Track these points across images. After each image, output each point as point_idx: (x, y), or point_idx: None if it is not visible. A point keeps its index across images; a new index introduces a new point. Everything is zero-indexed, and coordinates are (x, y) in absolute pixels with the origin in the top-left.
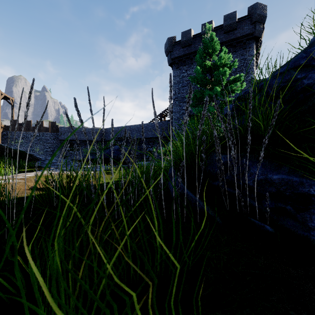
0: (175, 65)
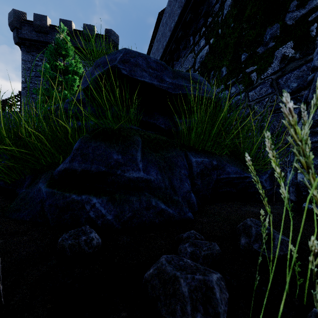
0: (26, 48)
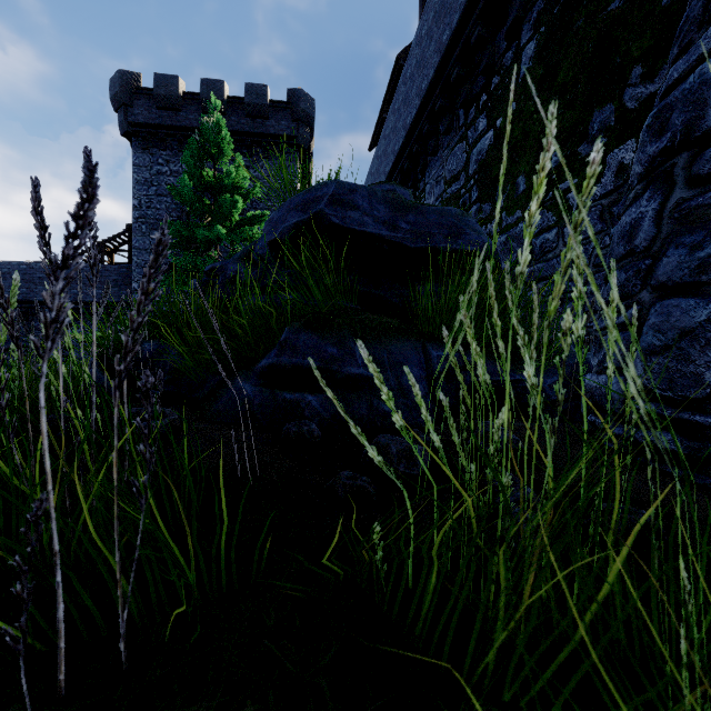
0: (141, 141)
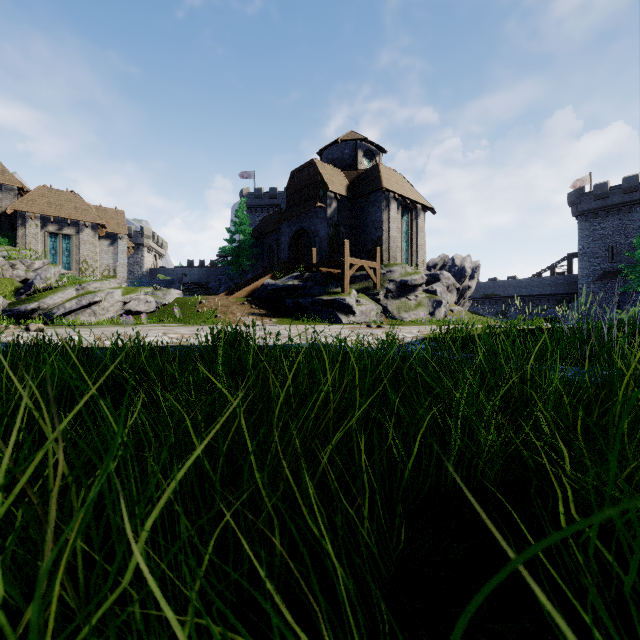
0: (583, 217)
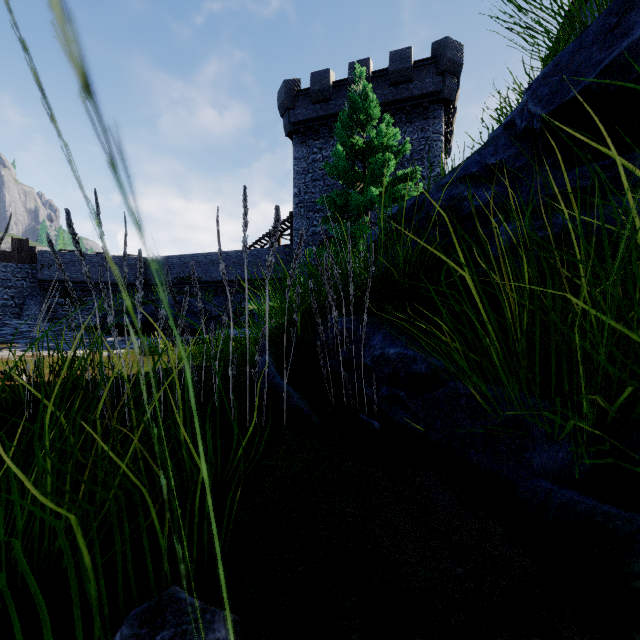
0: (300, 137)
